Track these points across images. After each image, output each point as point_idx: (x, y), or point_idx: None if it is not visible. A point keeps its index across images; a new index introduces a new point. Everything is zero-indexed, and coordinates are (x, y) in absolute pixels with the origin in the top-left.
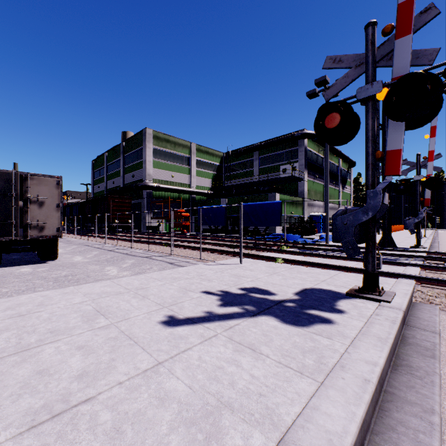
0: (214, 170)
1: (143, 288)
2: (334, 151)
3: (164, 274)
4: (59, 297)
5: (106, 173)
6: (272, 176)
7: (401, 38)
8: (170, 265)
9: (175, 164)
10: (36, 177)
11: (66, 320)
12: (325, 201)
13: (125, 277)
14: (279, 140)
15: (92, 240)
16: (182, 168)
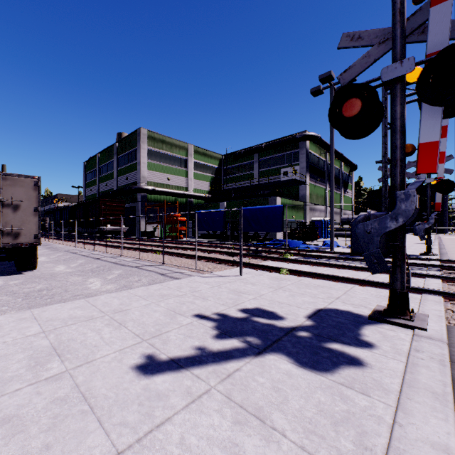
0: (212, 173)
1: (123, 311)
2: (335, 154)
3: (152, 289)
4: (12, 325)
5: (99, 175)
6: (273, 179)
7: (438, 5)
8: (161, 277)
9: (172, 166)
10: (10, 177)
11: (5, 366)
12: (330, 205)
13: (104, 295)
14: (280, 142)
15: (80, 246)
16: (178, 170)
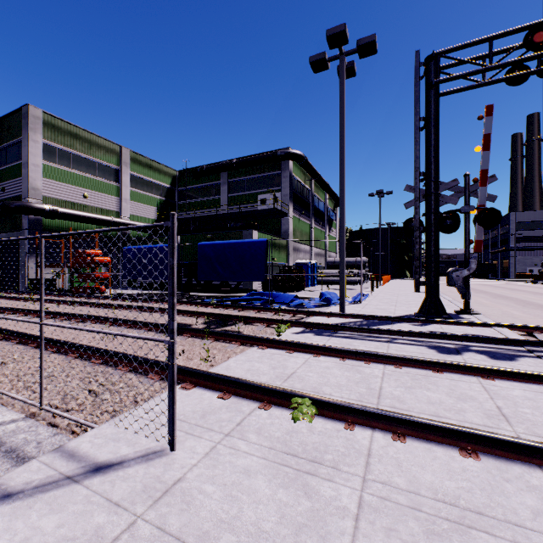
0: (161, 194)
1: None
2: (322, 183)
3: None
4: None
5: None
6: (247, 208)
7: None
8: None
9: (92, 176)
10: None
11: None
12: (340, 239)
13: None
14: (257, 158)
15: None
16: (104, 184)
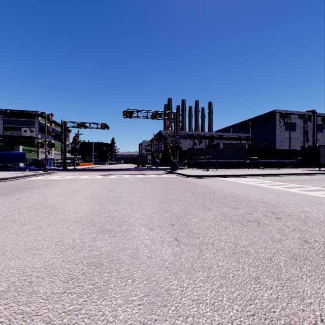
0: None
1: None
2: (57, 124)
3: None
4: None
5: None
6: (16, 133)
7: (50, 136)
8: None
9: None
10: None
11: None
12: None
13: None
14: (22, 113)
15: None
16: None
